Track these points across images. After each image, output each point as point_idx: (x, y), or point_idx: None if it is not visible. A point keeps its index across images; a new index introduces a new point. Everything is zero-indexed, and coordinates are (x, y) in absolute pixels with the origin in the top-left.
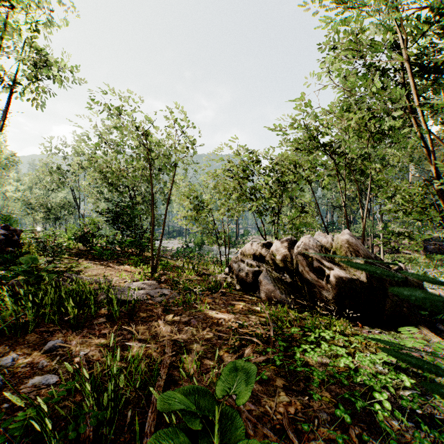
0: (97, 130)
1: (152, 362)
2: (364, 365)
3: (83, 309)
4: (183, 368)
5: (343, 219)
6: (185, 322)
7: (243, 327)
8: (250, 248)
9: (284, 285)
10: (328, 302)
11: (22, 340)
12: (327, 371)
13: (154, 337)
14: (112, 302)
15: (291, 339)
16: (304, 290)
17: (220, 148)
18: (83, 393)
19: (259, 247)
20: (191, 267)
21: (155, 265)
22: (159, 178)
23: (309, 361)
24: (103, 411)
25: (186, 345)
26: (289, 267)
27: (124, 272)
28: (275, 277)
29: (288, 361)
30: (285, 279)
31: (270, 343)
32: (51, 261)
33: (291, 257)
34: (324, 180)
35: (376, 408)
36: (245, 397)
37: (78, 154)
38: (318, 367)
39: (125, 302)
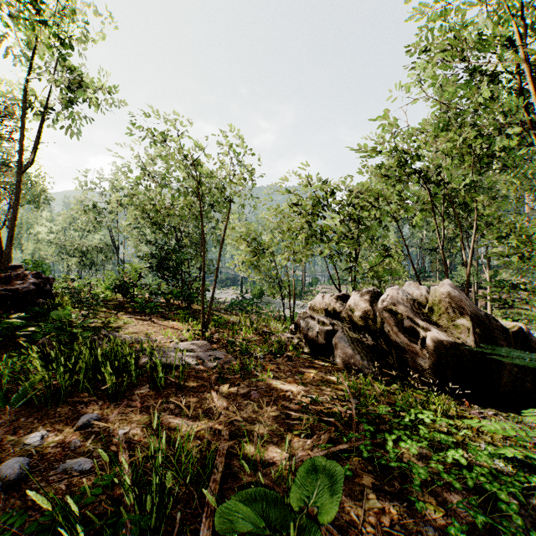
0: (138, 160)
1: (206, 446)
2: (480, 461)
3: (123, 374)
4: (243, 456)
5: (437, 265)
6: (244, 395)
7: (316, 402)
8: (321, 302)
9: (365, 349)
10: (424, 372)
11: (52, 413)
12: (428, 466)
13: (206, 413)
14: (156, 366)
15: (378, 421)
16: (392, 355)
17: (284, 178)
18: (122, 488)
19: (332, 300)
20: (248, 323)
21: (207, 321)
22: (210, 216)
23: (403, 451)
24: (146, 515)
25: (246, 425)
26: (372, 326)
27: (170, 330)
28: (353, 338)
29: (377, 451)
30: (366, 341)
31: (353, 427)
32: (87, 315)
33: (374, 314)
34: (416, 217)
35: (502, 525)
36: (332, 512)
37: (117, 189)
38: (417, 460)
39: (171, 367)
